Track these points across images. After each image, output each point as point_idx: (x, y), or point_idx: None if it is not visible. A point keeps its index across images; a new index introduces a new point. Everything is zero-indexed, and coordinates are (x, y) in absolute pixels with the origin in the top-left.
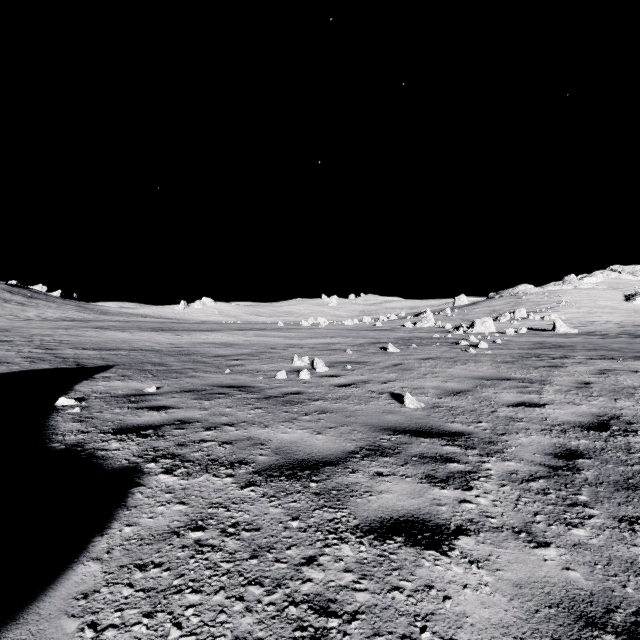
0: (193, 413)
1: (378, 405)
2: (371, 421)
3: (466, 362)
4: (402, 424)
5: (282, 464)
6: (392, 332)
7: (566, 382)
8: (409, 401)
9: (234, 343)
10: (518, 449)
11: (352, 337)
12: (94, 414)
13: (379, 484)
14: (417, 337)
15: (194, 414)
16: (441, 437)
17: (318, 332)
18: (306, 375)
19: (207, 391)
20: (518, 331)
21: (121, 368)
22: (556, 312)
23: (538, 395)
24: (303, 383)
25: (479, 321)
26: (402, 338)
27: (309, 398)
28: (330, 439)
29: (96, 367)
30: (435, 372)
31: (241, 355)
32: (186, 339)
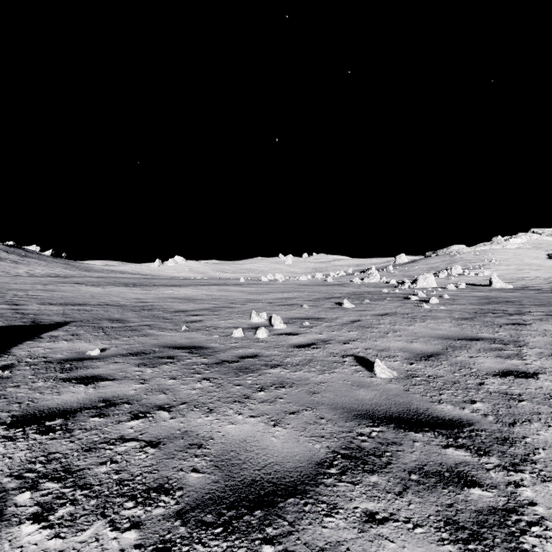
0: (127, 388)
1: (344, 374)
2: (340, 400)
3: (424, 319)
4: (380, 406)
5: (222, 492)
6: (343, 287)
7: (543, 343)
8: (380, 369)
9: (197, 298)
10: (549, 454)
11: (307, 292)
12: (7, 390)
13: (375, 547)
14: (367, 292)
15: (127, 389)
16: (436, 430)
17: (276, 287)
18: (263, 333)
19: (155, 354)
20: (458, 286)
21: (76, 325)
22: (488, 269)
23: (521, 360)
24: (260, 342)
25: (422, 277)
26: (354, 293)
27: (266, 363)
28: (291, 435)
29: (50, 324)
30: (396, 330)
31: (201, 310)
32: (153, 294)
